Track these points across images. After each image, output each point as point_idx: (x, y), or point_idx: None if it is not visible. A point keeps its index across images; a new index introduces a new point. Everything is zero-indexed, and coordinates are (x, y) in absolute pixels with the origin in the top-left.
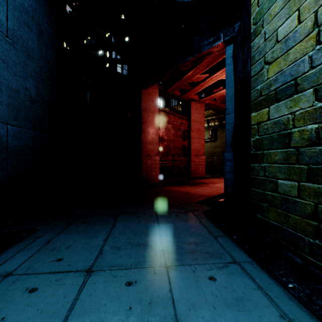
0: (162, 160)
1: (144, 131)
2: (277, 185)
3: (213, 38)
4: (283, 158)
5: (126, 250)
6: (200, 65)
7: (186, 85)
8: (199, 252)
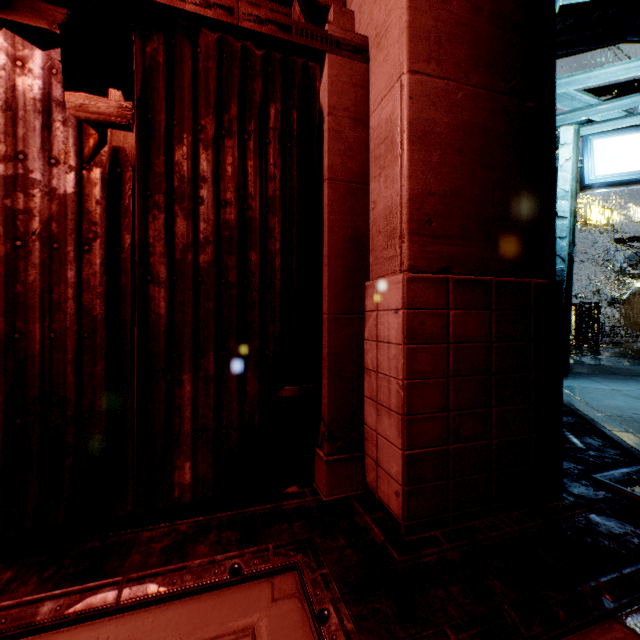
0: None
1: None
2: None
3: None
4: None
5: None
6: None
7: None
8: None
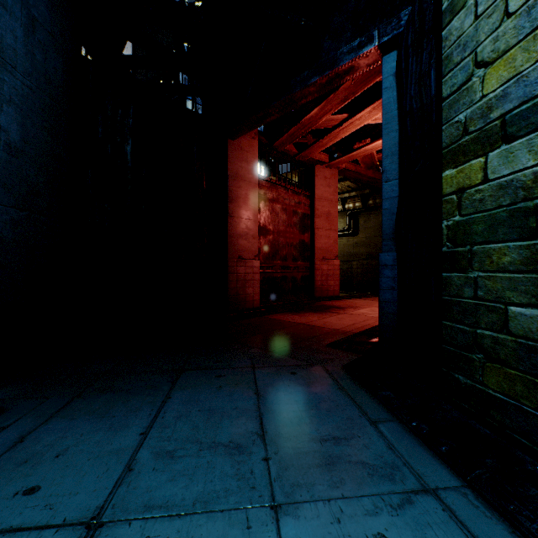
0: (264, 267)
1: (233, 215)
2: (508, 318)
3: (360, 40)
4: (521, 260)
5: (185, 461)
6: (334, 95)
7: (307, 136)
8: (346, 463)
